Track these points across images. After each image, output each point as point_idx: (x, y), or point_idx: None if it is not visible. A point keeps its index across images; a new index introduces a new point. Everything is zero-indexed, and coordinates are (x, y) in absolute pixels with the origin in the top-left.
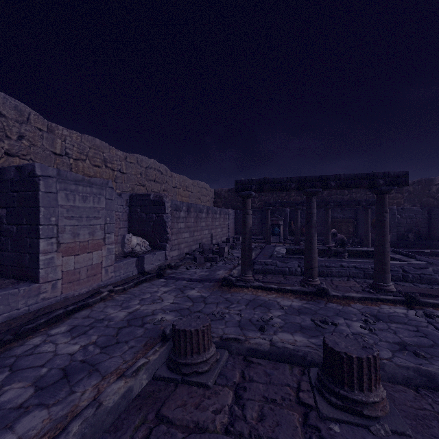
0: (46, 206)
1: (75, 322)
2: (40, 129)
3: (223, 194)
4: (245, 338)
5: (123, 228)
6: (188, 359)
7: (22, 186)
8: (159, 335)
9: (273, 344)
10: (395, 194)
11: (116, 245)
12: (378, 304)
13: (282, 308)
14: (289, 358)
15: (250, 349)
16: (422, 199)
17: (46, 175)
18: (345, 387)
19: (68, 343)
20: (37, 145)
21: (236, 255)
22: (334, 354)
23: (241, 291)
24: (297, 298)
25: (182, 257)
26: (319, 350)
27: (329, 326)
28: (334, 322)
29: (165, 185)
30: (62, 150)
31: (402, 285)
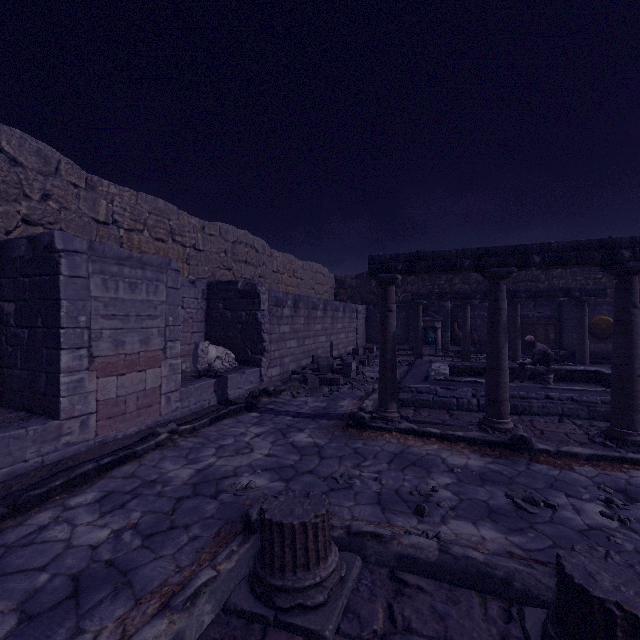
0: (71, 298)
1: (110, 484)
2: (76, 184)
3: (349, 282)
4: (392, 533)
5: (198, 333)
6: (288, 580)
7: (37, 267)
8: (242, 515)
9: (444, 549)
10: None
11: (187, 359)
12: (626, 469)
13: (452, 470)
14: (478, 580)
15: (401, 556)
16: None
17: (72, 250)
18: None
19: (92, 525)
20: (70, 209)
21: (369, 375)
22: (590, 602)
23: (379, 437)
24: (475, 451)
25: (286, 377)
26: (535, 566)
27: (541, 509)
28: (549, 503)
29: (262, 269)
30: (108, 216)
31: None
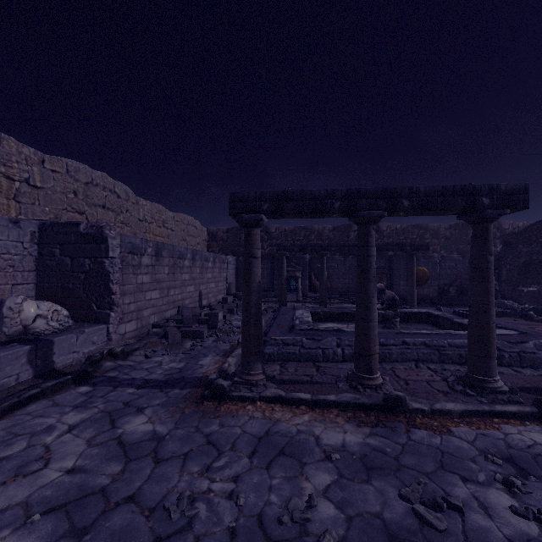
0: None
1: None
2: None
3: (221, 235)
4: None
5: (25, 285)
6: None
7: None
8: None
9: None
10: (431, 239)
11: None
12: (497, 424)
13: (330, 457)
14: None
15: None
16: (460, 247)
17: None
18: None
19: None
20: None
21: (236, 324)
22: None
23: (240, 411)
24: (350, 419)
25: (145, 332)
26: None
27: (447, 516)
28: (453, 502)
29: (125, 216)
30: None
31: (498, 371)
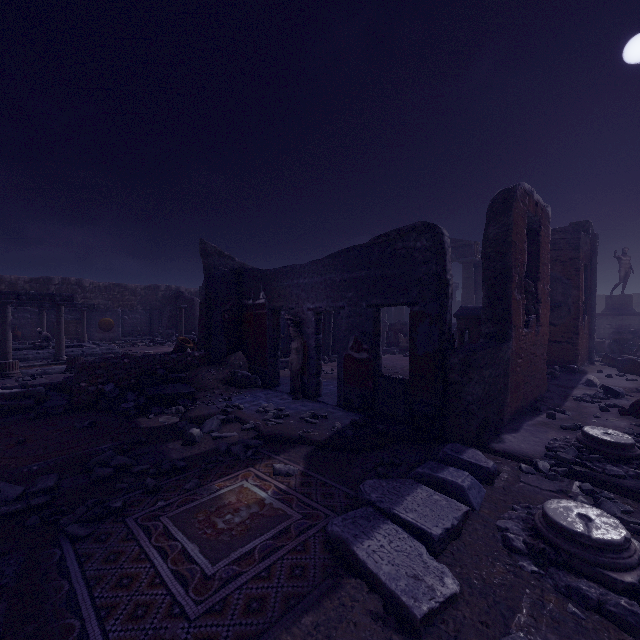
0: None
1: None
2: None
3: None
4: None
5: None
6: None
7: None
8: None
9: None
10: (130, 296)
11: None
12: (52, 366)
13: None
14: None
15: None
16: (152, 303)
17: None
18: (4, 372)
19: None
20: None
21: None
22: (0, 363)
23: None
24: None
25: None
26: None
27: None
28: None
29: None
30: None
31: None
